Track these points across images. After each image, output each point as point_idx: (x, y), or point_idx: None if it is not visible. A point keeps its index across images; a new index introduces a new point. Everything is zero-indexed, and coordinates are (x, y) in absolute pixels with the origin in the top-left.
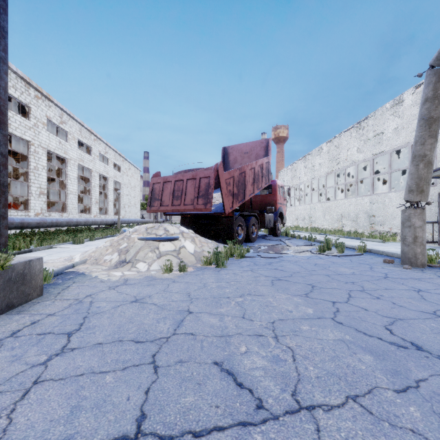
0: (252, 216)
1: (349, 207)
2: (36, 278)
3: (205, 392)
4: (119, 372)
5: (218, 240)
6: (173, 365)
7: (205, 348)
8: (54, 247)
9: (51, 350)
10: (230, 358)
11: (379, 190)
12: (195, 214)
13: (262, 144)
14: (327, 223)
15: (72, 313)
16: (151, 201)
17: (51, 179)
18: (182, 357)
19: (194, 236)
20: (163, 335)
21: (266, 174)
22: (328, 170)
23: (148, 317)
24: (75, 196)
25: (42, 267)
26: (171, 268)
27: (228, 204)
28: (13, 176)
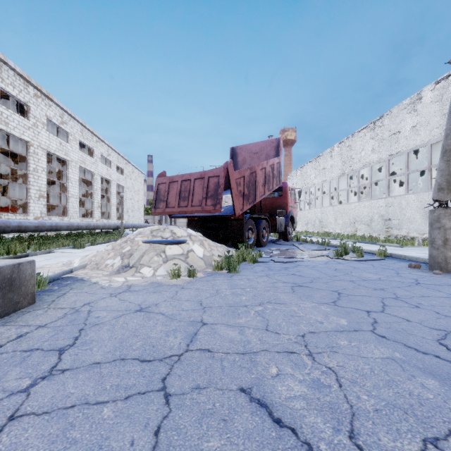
0: (263, 219)
1: (363, 211)
2: (26, 284)
3: (234, 432)
4: (120, 402)
5: (227, 244)
6: (189, 393)
7: (227, 369)
8: (53, 251)
9: (37, 372)
10: (260, 383)
11: (392, 193)
12: (203, 216)
13: (273, 143)
14: (339, 228)
15: (66, 325)
16: (156, 203)
17: (52, 183)
18: (199, 381)
19: (202, 239)
20: (174, 351)
21: (277, 175)
22: (341, 172)
23: (155, 329)
24: (77, 200)
25: (33, 271)
26: (179, 273)
27: (238, 205)
28: (12, 179)
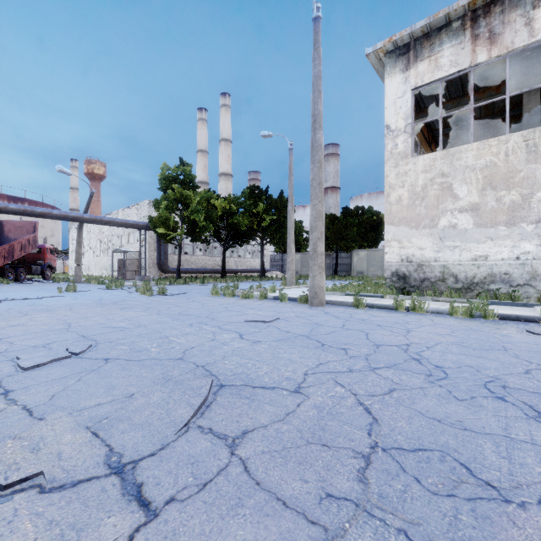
0: (21, 268)
1: (105, 262)
2: None
3: None
4: None
5: None
6: None
7: None
8: None
9: None
10: None
11: None
12: None
13: (32, 224)
14: (97, 272)
15: None
16: None
17: None
18: None
19: None
20: None
21: (33, 244)
22: (97, 237)
23: None
24: None
25: None
26: None
27: (1, 262)
28: None
